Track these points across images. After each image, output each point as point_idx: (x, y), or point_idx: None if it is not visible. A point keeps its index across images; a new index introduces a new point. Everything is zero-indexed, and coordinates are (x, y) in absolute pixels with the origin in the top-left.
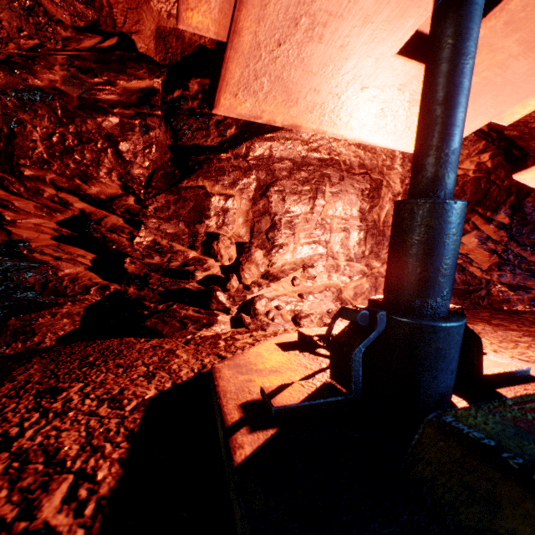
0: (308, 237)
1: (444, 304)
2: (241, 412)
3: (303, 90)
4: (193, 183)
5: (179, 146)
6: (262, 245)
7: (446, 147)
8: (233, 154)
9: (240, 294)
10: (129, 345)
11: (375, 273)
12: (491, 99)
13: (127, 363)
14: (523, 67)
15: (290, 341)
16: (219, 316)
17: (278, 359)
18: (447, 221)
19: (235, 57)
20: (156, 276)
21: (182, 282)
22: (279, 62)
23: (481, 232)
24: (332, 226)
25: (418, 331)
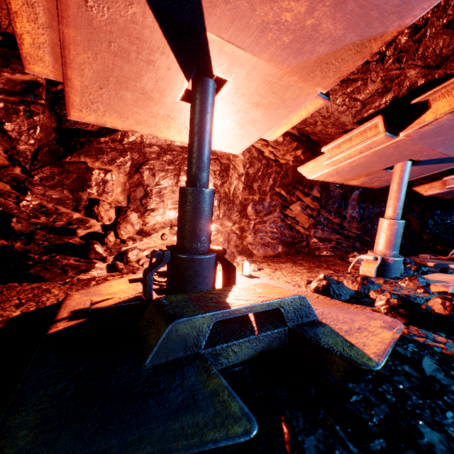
0: (175, 204)
1: (202, 246)
2: (70, 314)
3: (129, 112)
4: (76, 159)
5: (63, 129)
6: (137, 209)
7: (199, 159)
8: (111, 138)
9: (117, 247)
10: (11, 288)
11: (228, 230)
12: (252, 127)
13: (4, 299)
14: (258, 113)
15: (141, 277)
16: (97, 263)
17: (122, 287)
18: (199, 200)
19: (72, 91)
20: (42, 233)
21: (66, 237)
22: (105, 97)
23: (303, 202)
24: None
25: (184, 261)
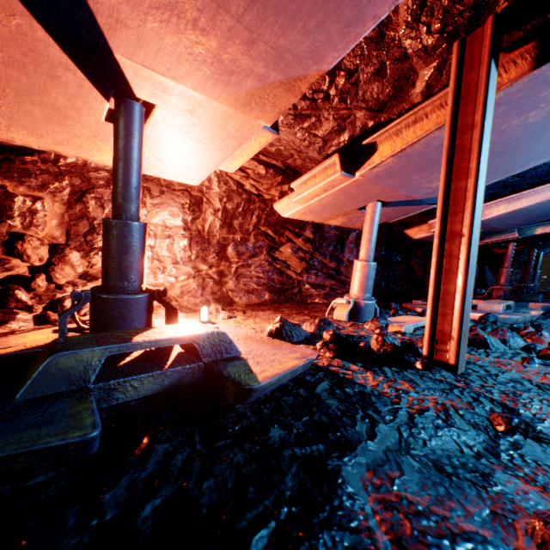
0: None
1: (131, 285)
2: None
3: (43, 130)
4: None
5: None
6: (80, 247)
7: (124, 188)
8: (41, 158)
9: (50, 293)
10: None
11: (203, 275)
12: (202, 156)
13: None
14: (205, 142)
15: (72, 327)
16: (19, 314)
17: (39, 337)
18: (124, 234)
19: None
20: None
21: None
22: (5, 109)
23: (294, 244)
24: (157, 233)
25: (107, 302)
